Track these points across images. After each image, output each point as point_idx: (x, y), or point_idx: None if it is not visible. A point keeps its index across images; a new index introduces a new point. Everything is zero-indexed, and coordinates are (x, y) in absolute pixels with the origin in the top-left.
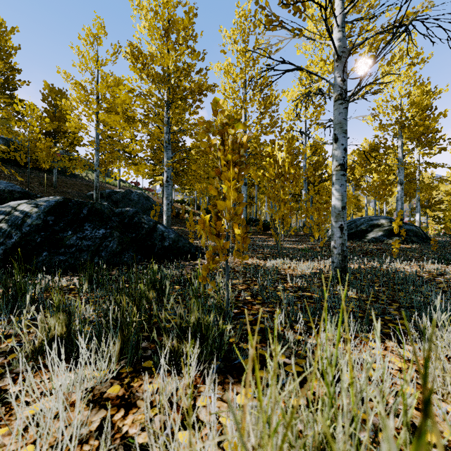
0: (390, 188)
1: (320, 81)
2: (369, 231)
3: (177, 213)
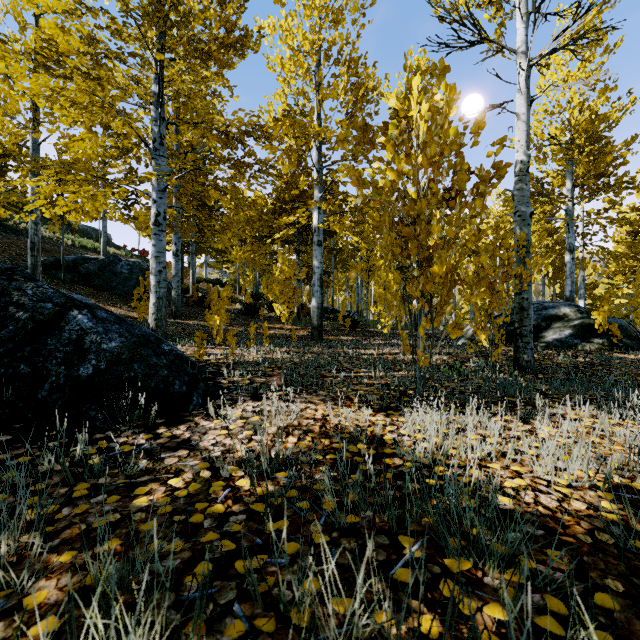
0: (542, 261)
1: (485, 4)
2: (544, 328)
3: (201, 297)
